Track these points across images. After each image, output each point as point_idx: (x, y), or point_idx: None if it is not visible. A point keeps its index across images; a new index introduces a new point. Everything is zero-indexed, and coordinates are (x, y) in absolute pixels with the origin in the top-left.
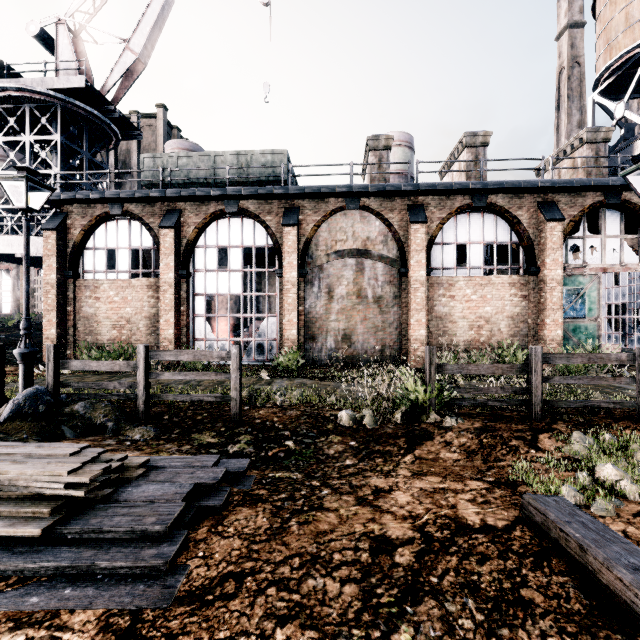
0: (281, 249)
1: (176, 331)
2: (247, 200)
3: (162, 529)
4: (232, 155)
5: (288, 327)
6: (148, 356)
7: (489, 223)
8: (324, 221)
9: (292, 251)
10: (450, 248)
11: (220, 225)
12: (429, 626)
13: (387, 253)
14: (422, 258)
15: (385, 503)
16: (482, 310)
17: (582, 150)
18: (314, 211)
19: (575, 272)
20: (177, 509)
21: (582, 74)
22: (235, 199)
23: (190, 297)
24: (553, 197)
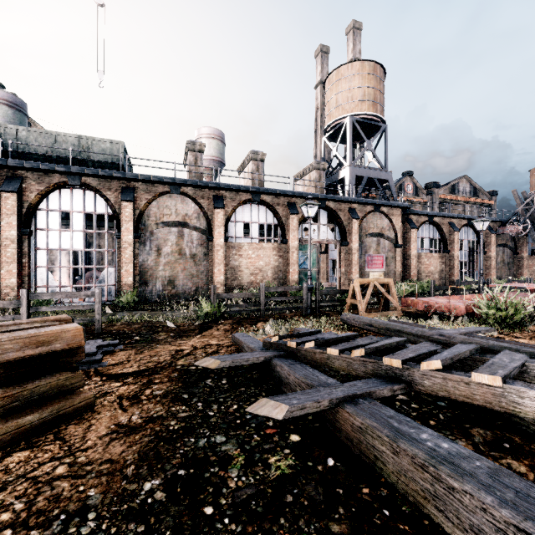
0: (119, 217)
1: (18, 280)
2: (89, 177)
3: (93, 353)
4: (73, 137)
5: (126, 275)
6: (29, 297)
7: (262, 211)
8: (154, 200)
9: (129, 220)
10: (240, 225)
11: (63, 193)
12: (190, 358)
13: (200, 225)
14: (222, 231)
15: (183, 345)
16: (258, 264)
17: (313, 172)
18: (146, 192)
19: (306, 243)
20: (96, 349)
21: None
22: (78, 175)
23: (32, 251)
24: (295, 200)
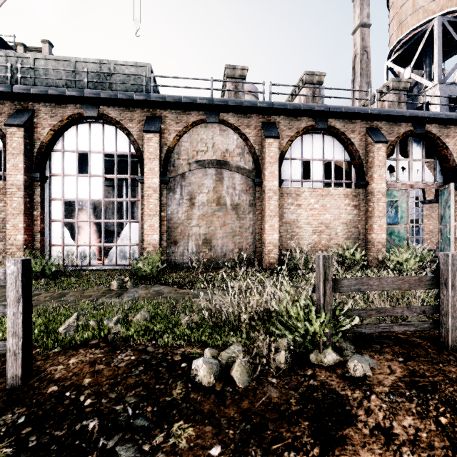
0: (143, 156)
1: (26, 237)
2: (108, 106)
3: None
4: (94, 63)
5: (149, 232)
6: None
7: (328, 143)
8: (186, 132)
9: (153, 157)
10: (297, 163)
11: (80, 130)
12: None
13: (244, 165)
14: (275, 169)
15: None
16: (323, 217)
17: (389, 95)
18: (176, 121)
19: (391, 187)
20: None
21: (369, 59)
22: (94, 103)
23: (46, 201)
24: (377, 124)
